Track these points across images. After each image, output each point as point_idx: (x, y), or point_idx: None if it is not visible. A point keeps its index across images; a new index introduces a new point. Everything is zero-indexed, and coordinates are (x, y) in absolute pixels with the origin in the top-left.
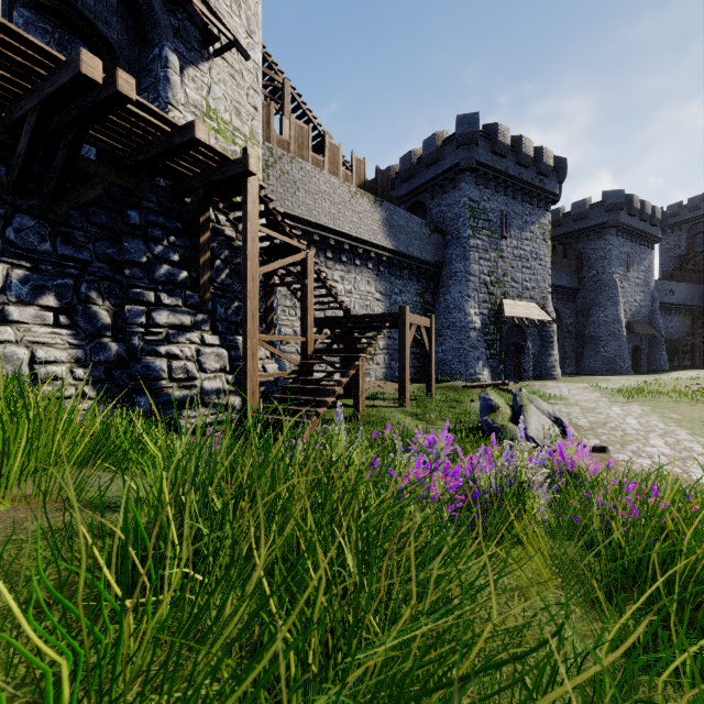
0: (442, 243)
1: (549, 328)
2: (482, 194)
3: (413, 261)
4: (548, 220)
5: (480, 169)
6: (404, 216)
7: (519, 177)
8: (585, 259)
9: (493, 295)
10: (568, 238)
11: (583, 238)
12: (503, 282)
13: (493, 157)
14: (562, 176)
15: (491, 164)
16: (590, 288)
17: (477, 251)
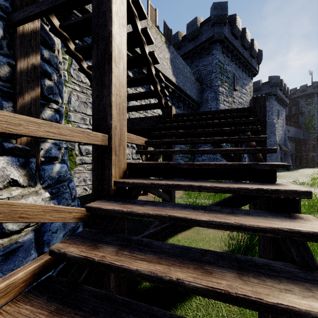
0: (200, 90)
1: None
2: (225, 59)
3: (186, 97)
4: (252, 85)
5: (225, 42)
6: (182, 62)
7: (243, 54)
8: None
9: None
10: None
11: None
12: None
13: (232, 37)
14: (260, 60)
15: (231, 40)
16: None
17: (223, 95)
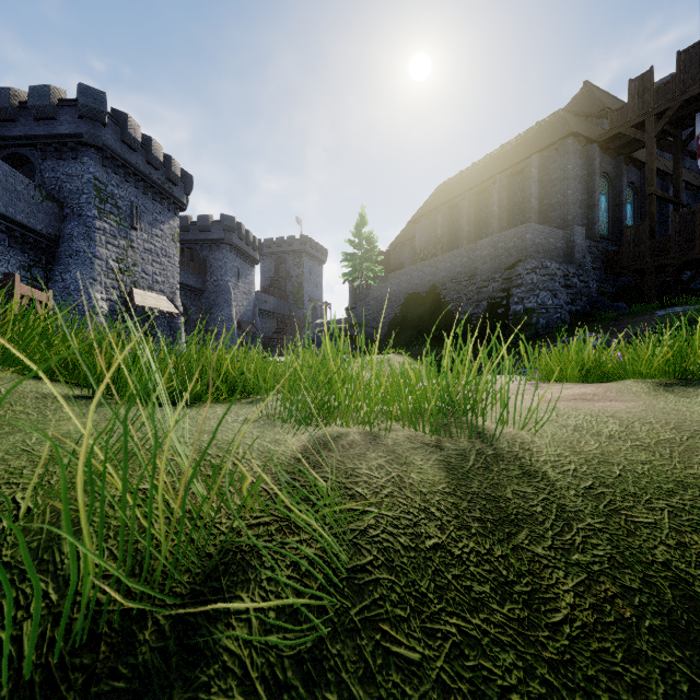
0: (59, 215)
1: (178, 320)
2: (110, 177)
3: (15, 225)
4: (177, 224)
5: (108, 152)
6: (1, 166)
7: (150, 176)
8: (209, 265)
9: (123, 282)
10: (195, 244)
11: (207, 247)
12: (133, 271)
13: (123, 146)
14: (189, 189)
15: (120, 151)
16: (212, 291)
17: (105, 234)
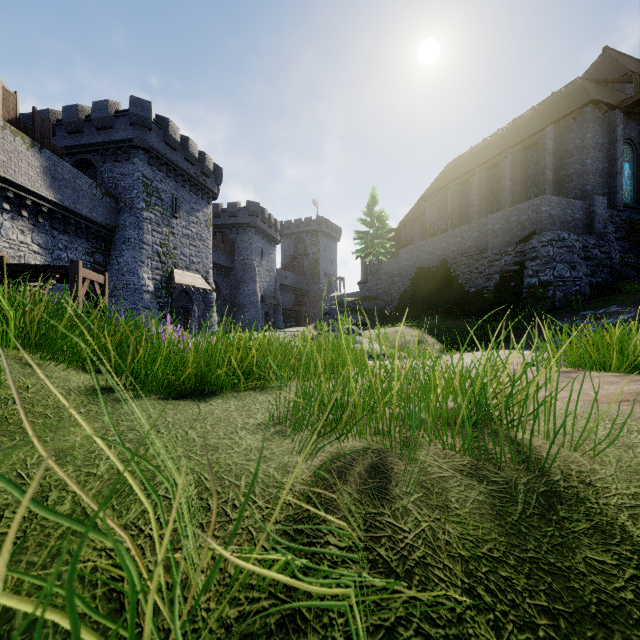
0: (115, 208)
1: (210, 295)
2: (155, 174)
3: (81, 219)
4: (210, 211)
5: (153, 152)
6: (71, 171)
7: (187, 171)
8: (236, 246)
9: (165, 264)
10: (225, 228)
11: (235, 231)
12: (174, 254)
13: (165, 146)
14: (220, 181)
15: (163, 151)
16: (239, 269)
17: (151, 223)
